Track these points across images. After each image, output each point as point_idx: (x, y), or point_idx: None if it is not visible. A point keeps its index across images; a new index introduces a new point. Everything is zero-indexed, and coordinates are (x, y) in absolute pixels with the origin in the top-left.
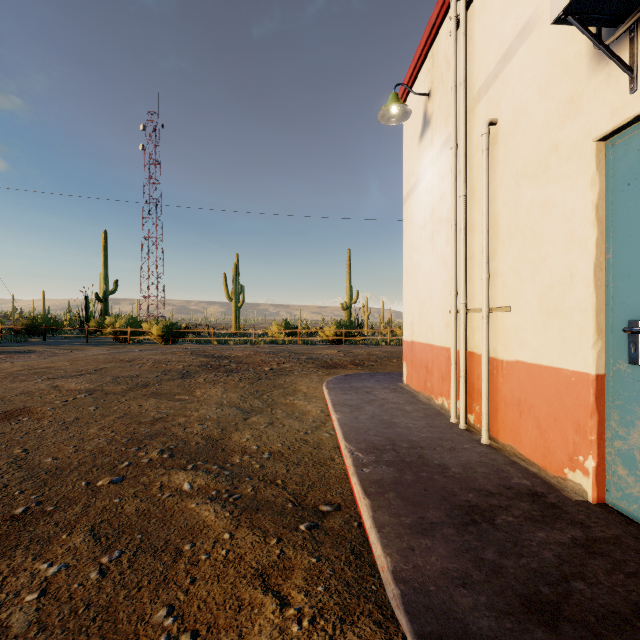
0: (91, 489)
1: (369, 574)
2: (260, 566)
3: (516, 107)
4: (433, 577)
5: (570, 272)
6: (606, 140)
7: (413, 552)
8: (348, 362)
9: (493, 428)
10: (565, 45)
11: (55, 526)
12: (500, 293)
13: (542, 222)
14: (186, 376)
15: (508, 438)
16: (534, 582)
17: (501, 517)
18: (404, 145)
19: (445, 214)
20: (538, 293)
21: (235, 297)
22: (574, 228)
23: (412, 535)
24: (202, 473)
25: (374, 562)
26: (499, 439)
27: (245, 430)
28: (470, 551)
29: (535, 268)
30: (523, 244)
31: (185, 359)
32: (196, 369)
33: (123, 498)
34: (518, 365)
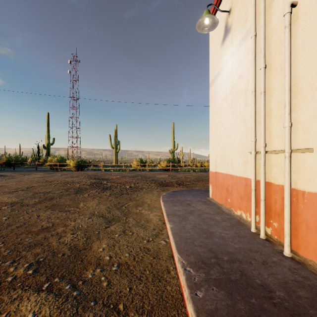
0: None
1: None
2: None
3: None
4: None
5: None
6: None
7: None
8: (174, 182)
9: (292, 242)
10: None
11: None
12: (300, 138)
13: None
14: (78, 192)
15: (310, 255)
16: None
17: None
18: (210, 51)
19: (243, 87)
20: None
21: (115, 147)
22: None
23: None
24: (51, 297)
25: None
26: (299, 253)
27: (103, 239)
28: None
29: None
30: None
31: (82, 180)
32: (86, 187)
33: None
34: None
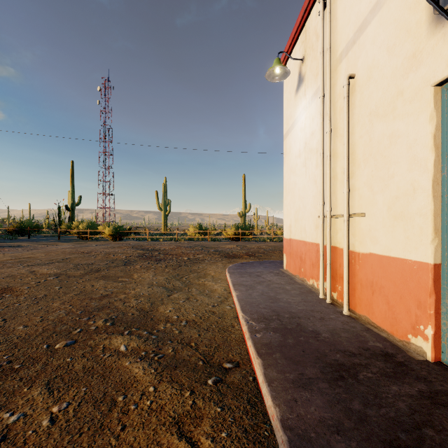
0: (50, 350)
1: (262, 421)
2: (176, 415)
3: (369, 64)
4: (313, 425)
5: (413, 186)
6: (441, 85)
7: (296, 403)
8: (244, 253)
9: (351, 303)
10: (409, 15)
11: (19, 381)
12: (357, 203)
13: (390, 149)
14: (127, 264)
15: (363, 310)
16: (393, 429)
17: (362, 373)
18: (284, 97)
19: (315, 146)
20: (387, 202)
21: (164, 208)
22: (416, 153)
23: (295, 388)
24: (135, 338)
25: (266, 411)
26: (356, 311)
27: (168, 304)
28: (341, 402)
29: (385, 184)
30: (375, 166)
31: (127, 251)
32: (135, 259)
33: (74, 358)
34: (371, 256)
